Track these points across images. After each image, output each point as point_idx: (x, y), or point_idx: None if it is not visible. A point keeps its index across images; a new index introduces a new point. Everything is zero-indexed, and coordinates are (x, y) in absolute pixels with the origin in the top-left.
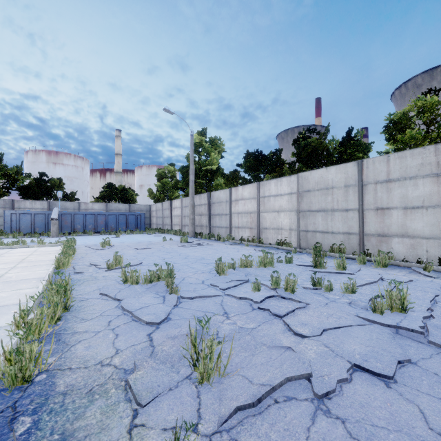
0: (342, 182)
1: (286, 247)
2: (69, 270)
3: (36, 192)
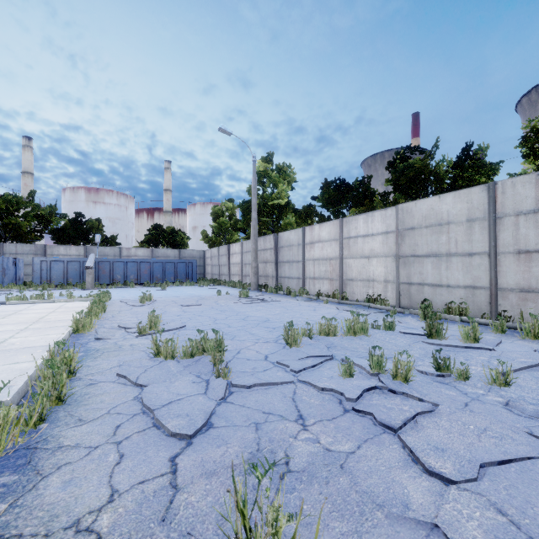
0: (463, 214)
1: (380, 306)
2: (91, 334)
3: (72, 236)
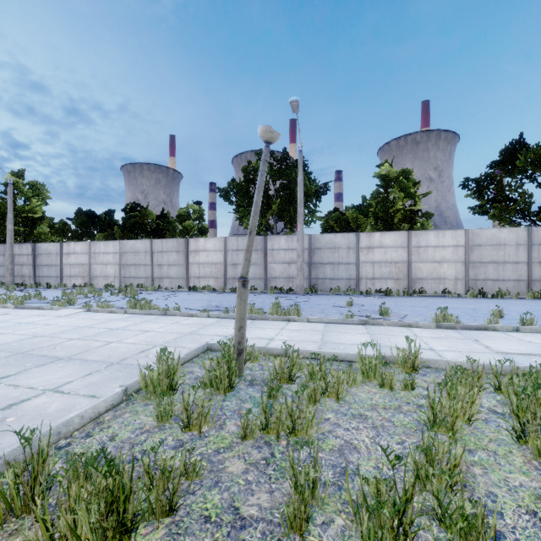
0: (144, 249)
1: (111, 288)
2: None
3: None
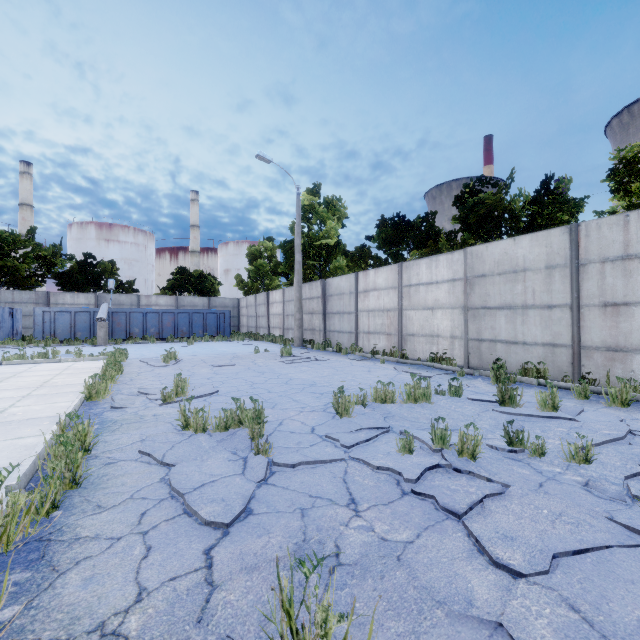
0: (541, 260)
1: (446, 366)
2: (106, 402)
3: (80, 281)
